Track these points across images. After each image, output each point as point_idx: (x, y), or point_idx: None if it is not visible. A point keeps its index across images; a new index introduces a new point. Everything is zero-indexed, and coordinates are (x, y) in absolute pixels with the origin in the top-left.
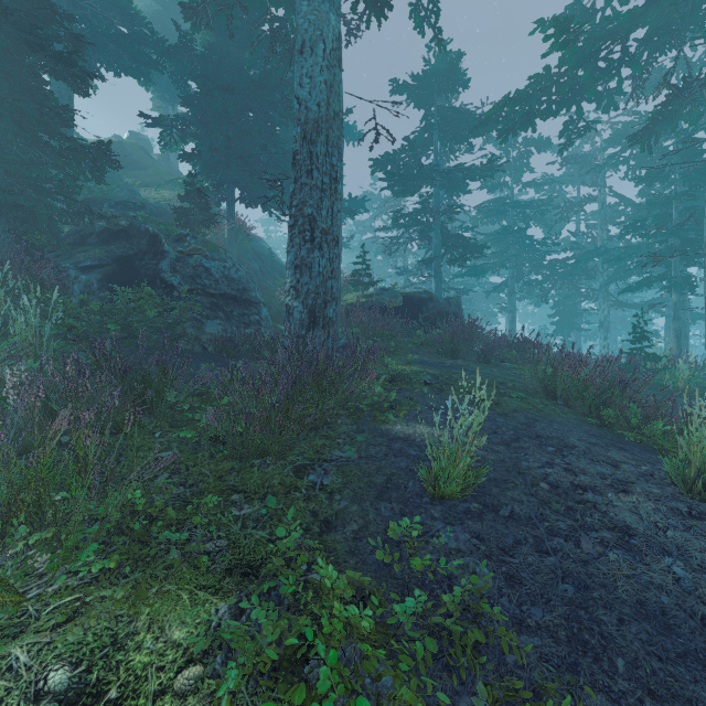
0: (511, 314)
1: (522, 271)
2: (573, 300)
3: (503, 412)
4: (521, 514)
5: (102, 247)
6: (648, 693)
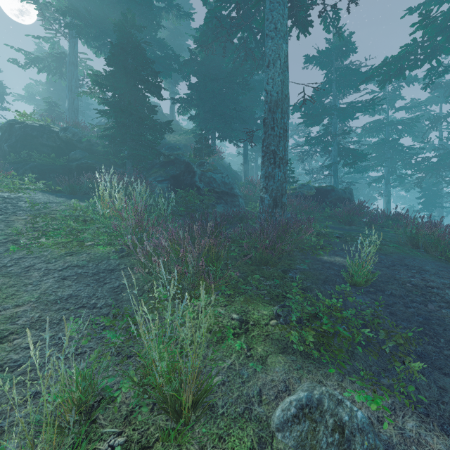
0: (387, 198)
1: (395, 168)
2: (436, 186)
3: (384, 252)
4: (396, 294)
5: (163, 170)
6: None
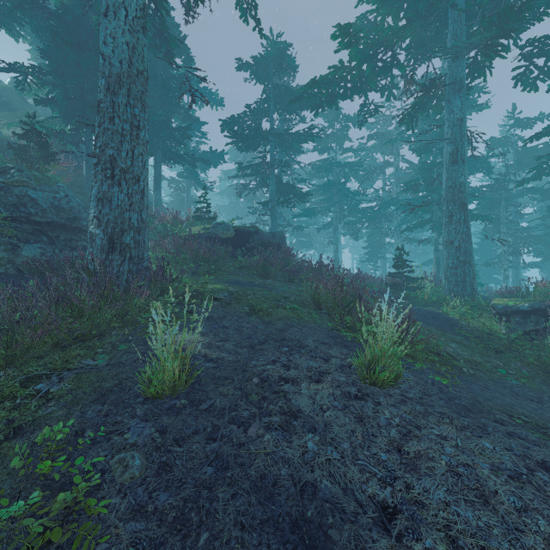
0: (335, 246)
1: (343, 214)
2: (379, 236)
3: (269, 320)
4: (218, 406)
5: None
6: None
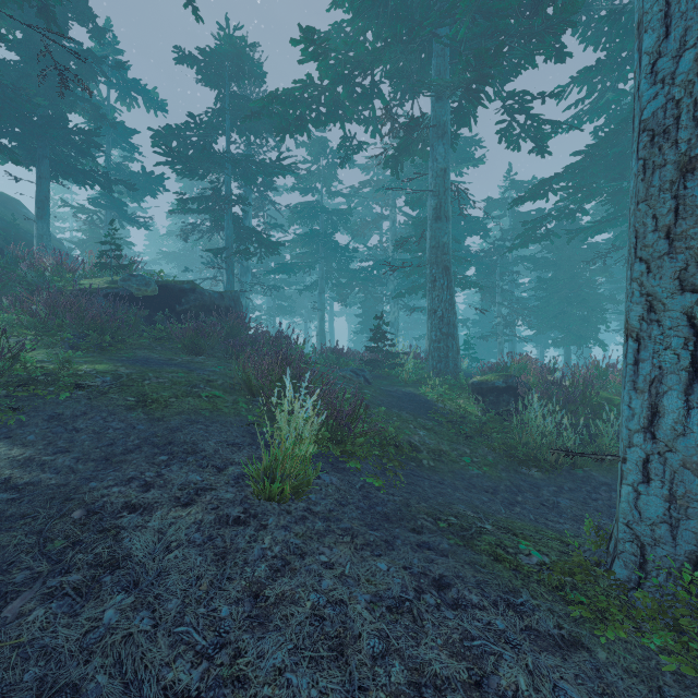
0: (321, 313)
1: (331, 273)
2: (375, 303)
3: (163, 415)
4: None
5: None
6: None
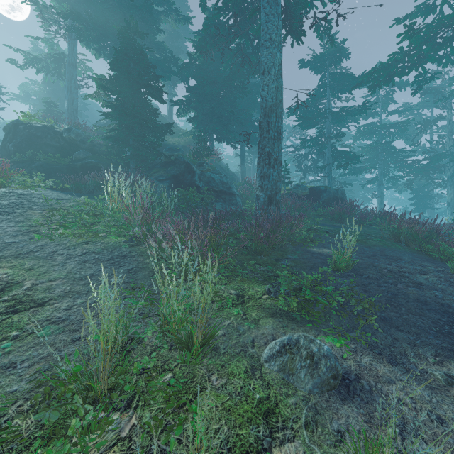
0: (380, 199)
1: (388, 170)
2: (427, 188)
3: (368, 245)
4: (372, 277)
5: (163, 170)
6: (411, 314)
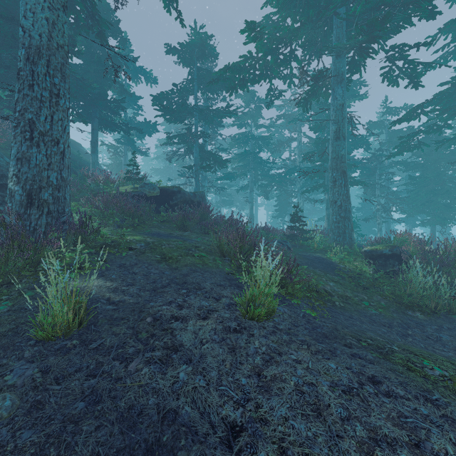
0: (251, 204)
1: (257, 178)
2: (286, 197)
3: (176, 266)
4: (107, 345)
5: None
6: None
